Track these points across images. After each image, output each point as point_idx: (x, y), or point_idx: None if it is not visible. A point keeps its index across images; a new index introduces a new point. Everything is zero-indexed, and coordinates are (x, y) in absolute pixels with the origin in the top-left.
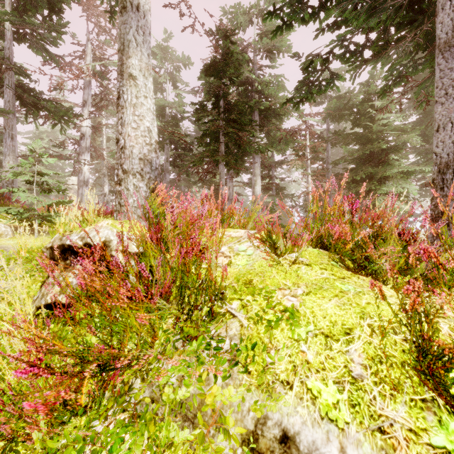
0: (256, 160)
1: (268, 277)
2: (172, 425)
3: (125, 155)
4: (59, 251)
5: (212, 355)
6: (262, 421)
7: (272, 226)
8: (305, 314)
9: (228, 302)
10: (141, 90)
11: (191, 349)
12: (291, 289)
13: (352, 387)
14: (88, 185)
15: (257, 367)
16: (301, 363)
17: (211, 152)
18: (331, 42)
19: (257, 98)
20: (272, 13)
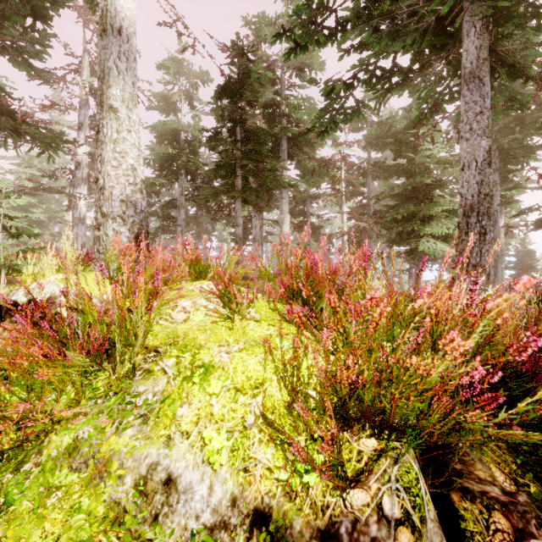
0: (284, 195)
1: (215, 333)
2: (60, 469)
3: (105, 197)
4: (6, 307)
5: (122, 409)
6: (153, 466)
7: (229, 281)
8: (228, 370)
9: (160, 359)
10: (124, 123)
11: (107, 404)
12: (230, 345)
13: (239, 435)
14: (85, 223)
15: (165, 420)
16: (205, 415)
17: (225, 187)
18: (353, 66)
19: (286, 122)
20: (281, 34)
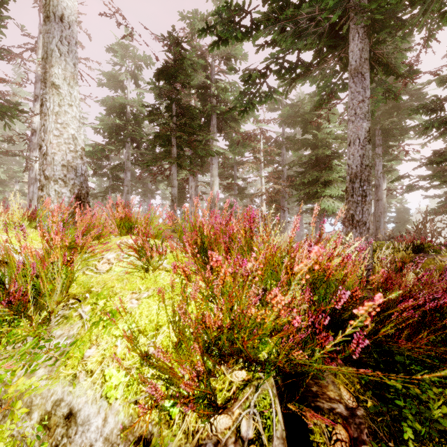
0: (214, 162)
1: (130, 282)
2: None
3: (47, 162)
4: None
5: (34, 352)
6: (58, 403)
7: (146, 237)
8: (135, 315)
9: (77, 306)
10: (65, 98)
11: (23, 348)
12: (141, 292)
13: (136, 372)
14: None
15: (74, 361)
16: (109, 355)
17: (163, 154)
18: (266, 59)
19: (215, 102)
20: (205, 30)
